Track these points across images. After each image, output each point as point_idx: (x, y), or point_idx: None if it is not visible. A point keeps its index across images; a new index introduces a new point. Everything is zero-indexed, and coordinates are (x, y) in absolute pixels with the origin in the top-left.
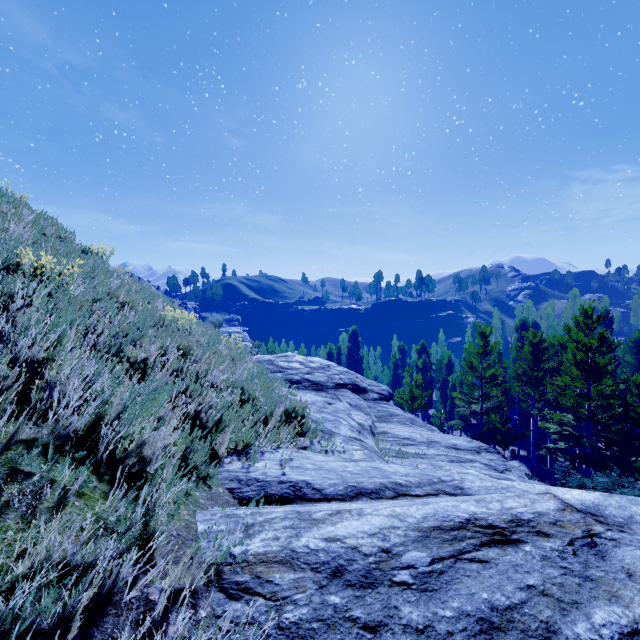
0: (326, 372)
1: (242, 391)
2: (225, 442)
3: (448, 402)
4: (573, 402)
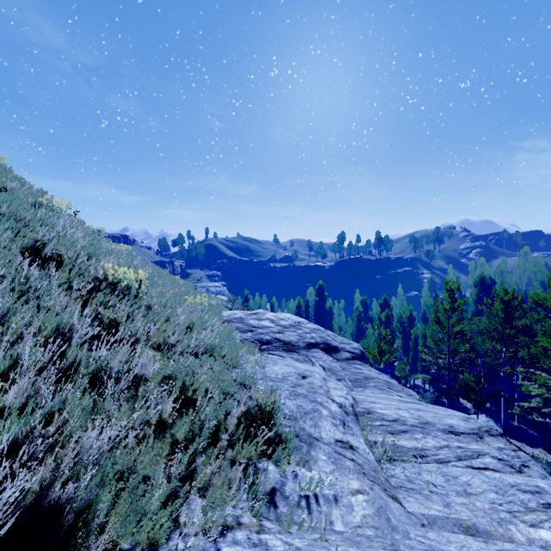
0: (297, 330)
1: (183, 386)
2: None
3: (410, 353)
4: None
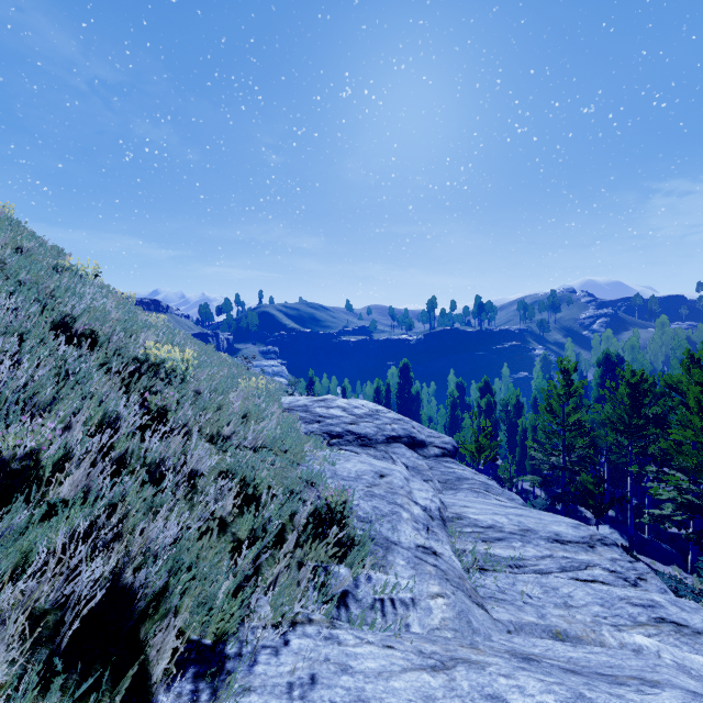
0: (375, 421)
1: (243, 482)
2: (165, 653)
3: (517, 450)
4: (696, 462)
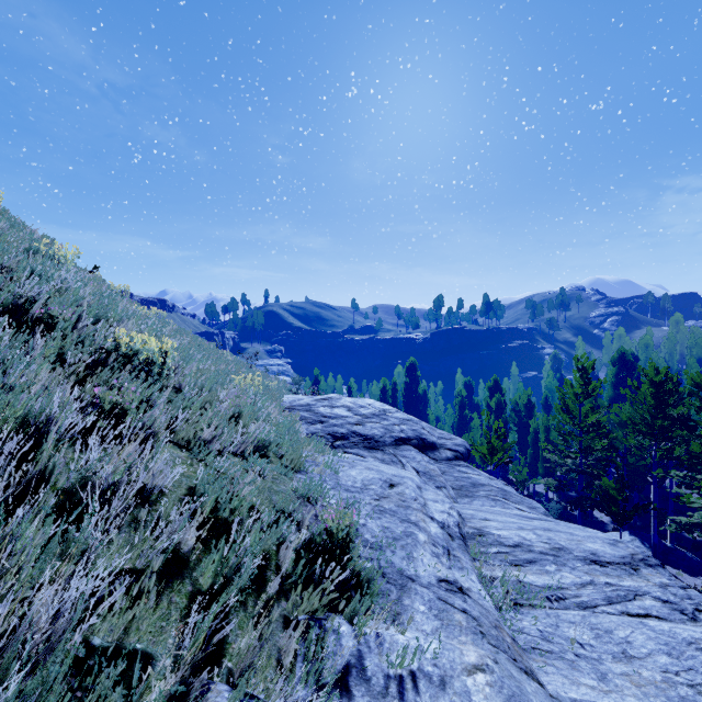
0: (382, 421)
1: (215, 503)
2: None
3: (529, 451)
4: None
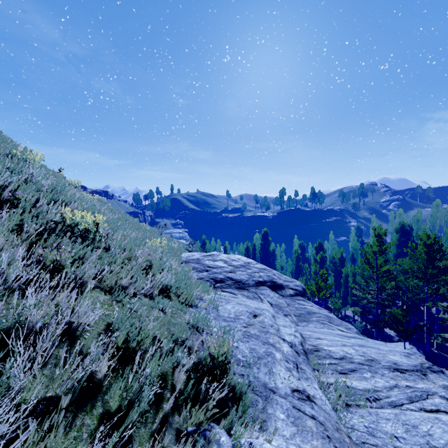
0: (247, 270)
1: (126, 337)
2: None
3: (342, 289)
4: None
